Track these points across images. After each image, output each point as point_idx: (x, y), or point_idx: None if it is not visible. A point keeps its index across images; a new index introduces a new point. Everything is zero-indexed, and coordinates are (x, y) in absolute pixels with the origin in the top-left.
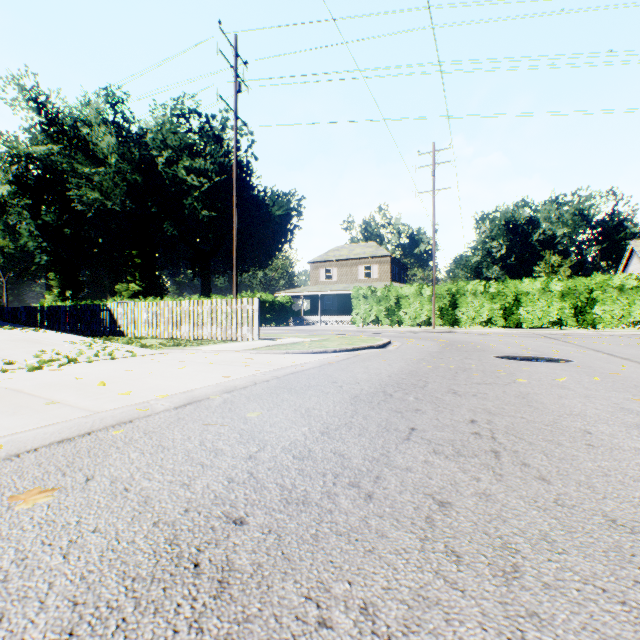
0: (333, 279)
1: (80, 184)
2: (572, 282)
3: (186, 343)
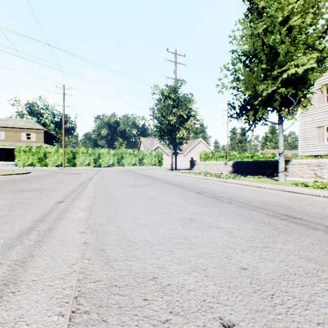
0: (1, 138)
1: None
2: (117, 151)
3: None
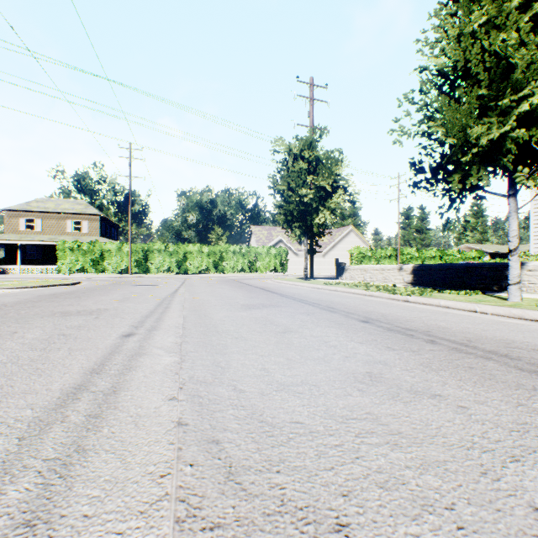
0: (37, 229)
1: None
2: (213, 248)
3: None
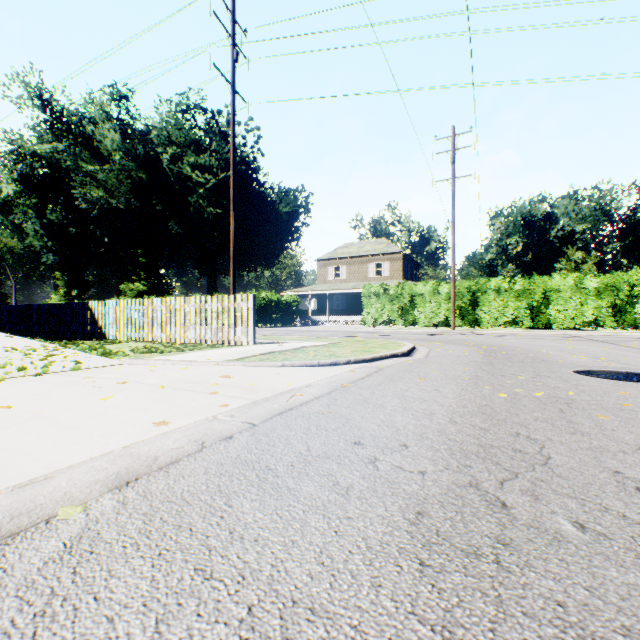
0: (342, 277)
1: (84, 182)
2: (610, 278)
3: (164, 349)
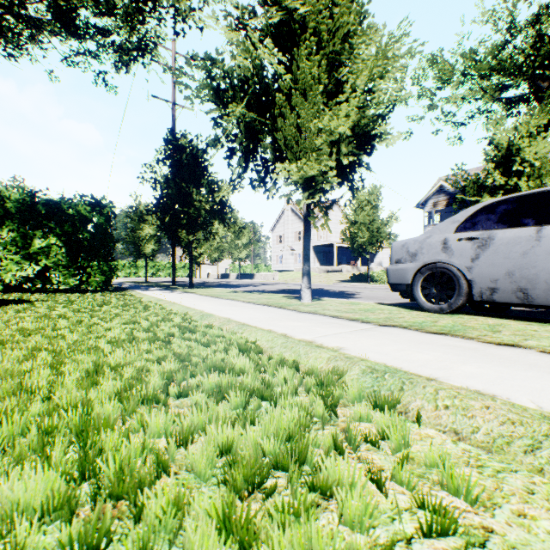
0: None
1: None
2: (154, 264)
3: None
